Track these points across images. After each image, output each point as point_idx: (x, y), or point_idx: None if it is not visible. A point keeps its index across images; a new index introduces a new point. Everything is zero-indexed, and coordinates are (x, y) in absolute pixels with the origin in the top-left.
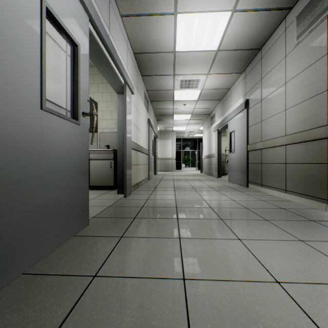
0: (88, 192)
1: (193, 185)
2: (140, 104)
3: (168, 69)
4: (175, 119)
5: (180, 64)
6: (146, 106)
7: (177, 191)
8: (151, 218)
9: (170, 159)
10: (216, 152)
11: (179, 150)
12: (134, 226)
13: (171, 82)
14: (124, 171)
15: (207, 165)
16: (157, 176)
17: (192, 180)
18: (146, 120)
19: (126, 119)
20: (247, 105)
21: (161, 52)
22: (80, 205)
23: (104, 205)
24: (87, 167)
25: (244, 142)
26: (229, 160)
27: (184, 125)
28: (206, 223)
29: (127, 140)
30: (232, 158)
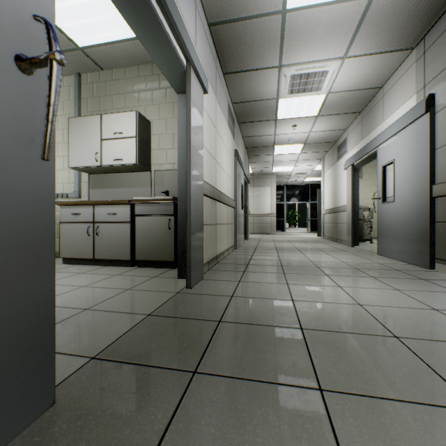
0: (52, 307)
1: (316, 261)
2: (220, 122)
3: (269, 56)
4: (277, 153)
5: (293, 40)
6: (232, 130)
7: (290, 276)
8: (241, 380)
9: (269, 216)
10: (348, 204)
11: (281, 202)
12: (182, 432)
13: (275, 83)
14: (187, 238)
15: (329, 224)
16: (249, 241)
17: (309, 250)
18: (232, 152)
19: (190, 135)
20: (431, 105)
21: (257, 16)
22: (4, 361)
23: (140, 311)
24: (49, 232)
25: (422, 179)
26: (382, 215)
27: (291, 163)
28: (441, 441)
29: (193, 177)
30: (388, 211)
